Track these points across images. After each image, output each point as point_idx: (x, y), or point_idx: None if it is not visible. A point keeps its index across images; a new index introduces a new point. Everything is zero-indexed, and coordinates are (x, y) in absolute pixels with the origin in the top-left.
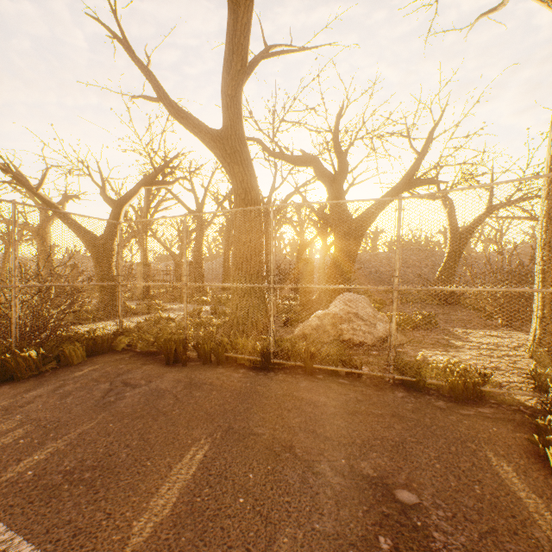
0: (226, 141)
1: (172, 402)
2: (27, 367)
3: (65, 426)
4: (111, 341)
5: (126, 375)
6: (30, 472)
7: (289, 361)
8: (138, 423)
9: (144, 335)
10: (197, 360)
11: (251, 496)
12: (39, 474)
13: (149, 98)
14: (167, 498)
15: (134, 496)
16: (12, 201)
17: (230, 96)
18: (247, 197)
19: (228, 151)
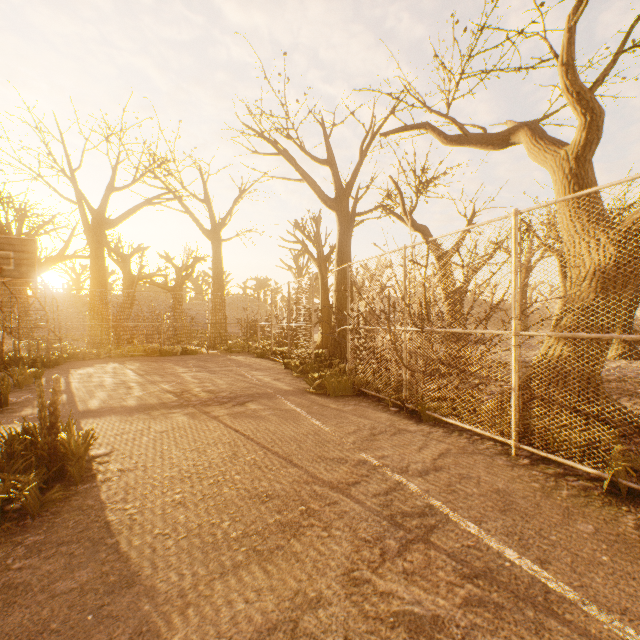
0: None
1: None
2: None
3: None
4: None
5: None
6: None
7: None
8: None
9: None
10: None
11: None
12: None
13: None
14: None
15: None
16: None
17: None
18: None
19: None
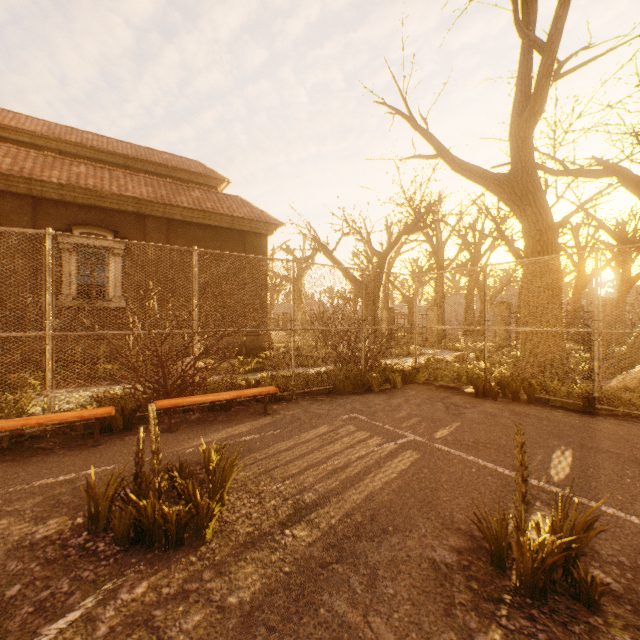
0: (515, 184)
1: (509, 421)
2: (375, 385)
3: (441, 421)
4: (415, 374)
5: (448, 400)
6: (448, 437)
7: (620, 409)
8: (494, 428)
9: (440, 371)
10: (502, 398)
11: (635, 480)
12: (455, 439)
13: (425, 157)
14: (561, 466)
15: (534, 460)
16: (362, 269)
17: (521, 138)
18: (541, 239)
19: (518, 193)
